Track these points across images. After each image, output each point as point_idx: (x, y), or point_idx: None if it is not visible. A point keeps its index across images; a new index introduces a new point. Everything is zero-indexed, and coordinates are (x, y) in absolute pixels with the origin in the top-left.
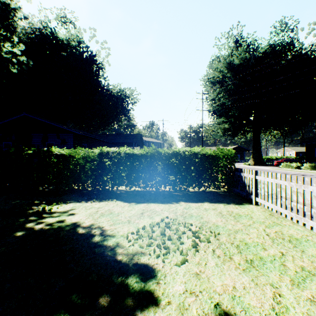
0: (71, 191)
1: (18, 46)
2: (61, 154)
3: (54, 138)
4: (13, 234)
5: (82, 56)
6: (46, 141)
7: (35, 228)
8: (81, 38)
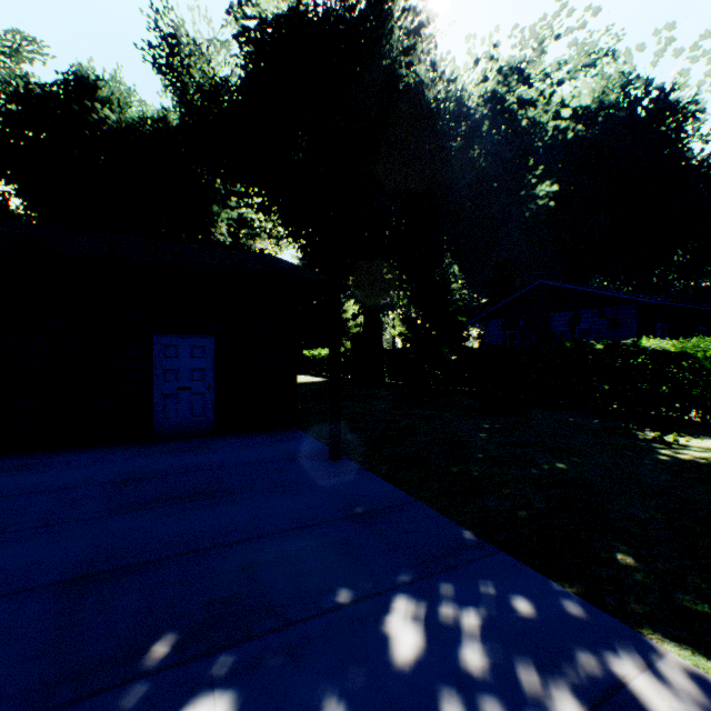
0: (682, 420)
1: (533, 172)
2: (659, 350)
3: (592, 318)
4: (653, 456)
5: (632, 114)
6: (576, 325)
7: (679, 457)
8: (629, 72)
